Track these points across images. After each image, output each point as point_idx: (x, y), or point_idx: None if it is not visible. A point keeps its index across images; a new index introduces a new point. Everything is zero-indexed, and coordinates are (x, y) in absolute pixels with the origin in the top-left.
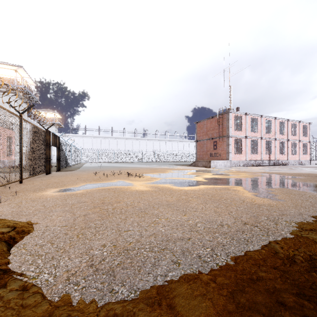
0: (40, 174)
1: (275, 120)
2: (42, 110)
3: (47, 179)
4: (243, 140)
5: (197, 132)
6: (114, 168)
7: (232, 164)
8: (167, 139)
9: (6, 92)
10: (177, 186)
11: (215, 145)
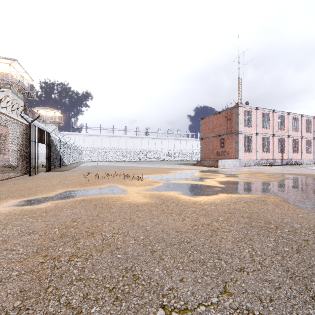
0: (20, 176)
1: (288, 115)
2: (42, 108)
3: (24, 182)
4: (254, 138)
5: (202, 129)
6: (112, 167)
7: (242, 164)
8: (170, 138)
9: None
10: (187, 196)
11: (223, 143)
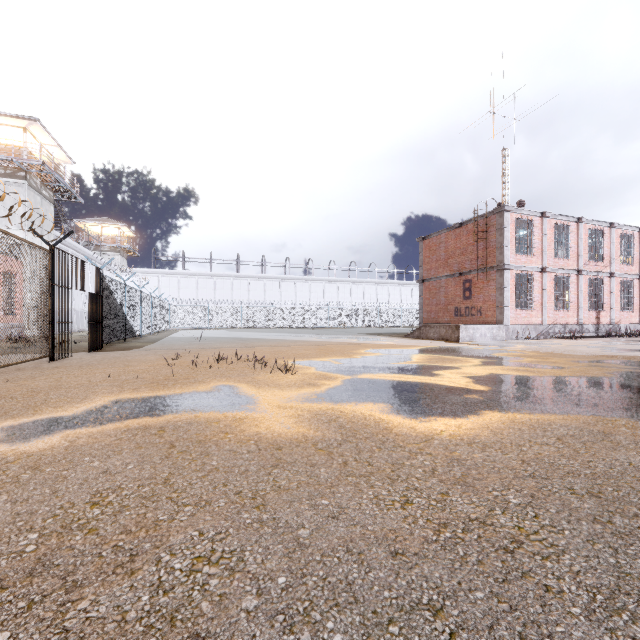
0: (26, 361)
1: (610, 230)
2: (95, 220)
3: (31, 376)
4: (537, 278)
5: (424, 260)
6: (232, 342)
7: (511, 334)
8: (354, 280)
9: (4, 176)
10: (403, 418)
11: (468, 290)
